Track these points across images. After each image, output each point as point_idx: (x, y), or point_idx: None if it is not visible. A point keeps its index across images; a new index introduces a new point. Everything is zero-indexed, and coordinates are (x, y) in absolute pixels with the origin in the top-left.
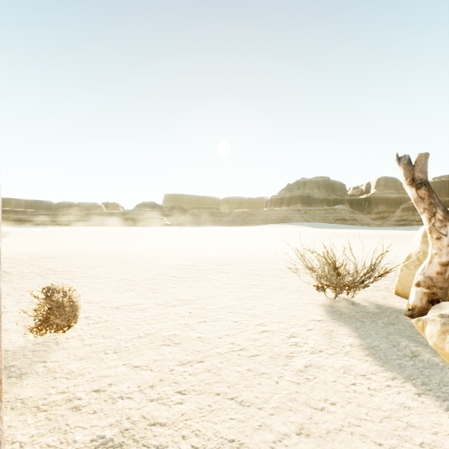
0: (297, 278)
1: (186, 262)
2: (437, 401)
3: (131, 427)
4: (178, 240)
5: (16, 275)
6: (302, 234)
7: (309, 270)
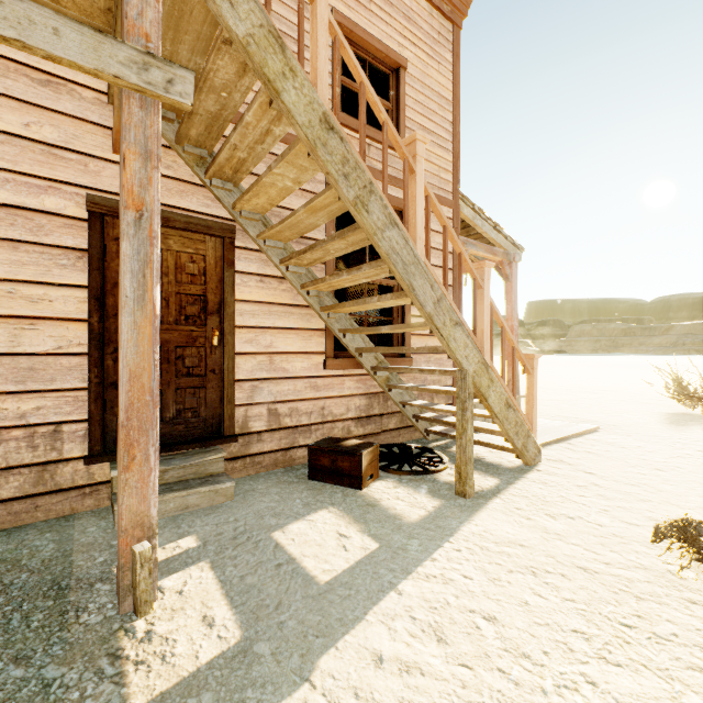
0: (680, 402)
1: (559, 386)
2: (673, 424)
3: None
4: (552, 371)
5: None
6: None
7: None
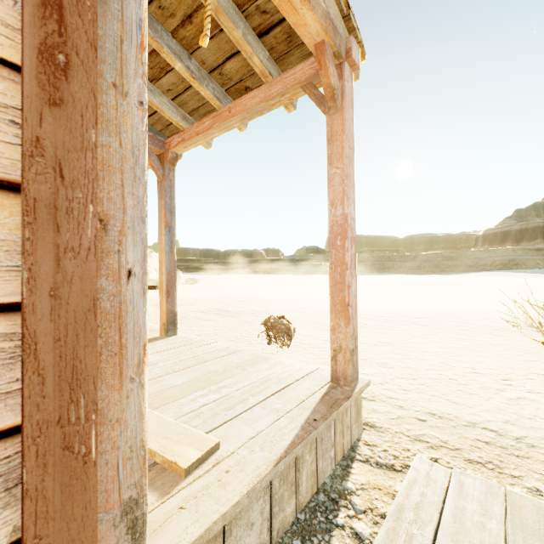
0: (522, 338)
1: (371, 312)
2: None
3: (376, 396)
4: None
5: (234, 312)
6: (543, 287)
7: (537, 327)
